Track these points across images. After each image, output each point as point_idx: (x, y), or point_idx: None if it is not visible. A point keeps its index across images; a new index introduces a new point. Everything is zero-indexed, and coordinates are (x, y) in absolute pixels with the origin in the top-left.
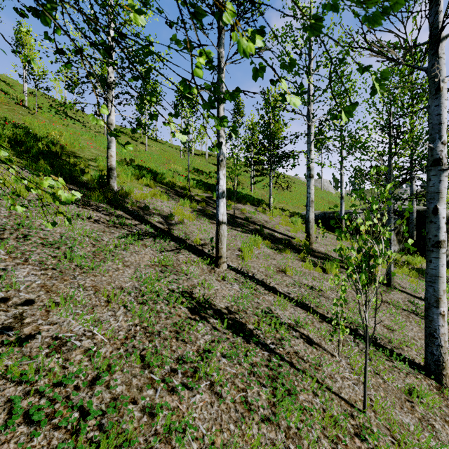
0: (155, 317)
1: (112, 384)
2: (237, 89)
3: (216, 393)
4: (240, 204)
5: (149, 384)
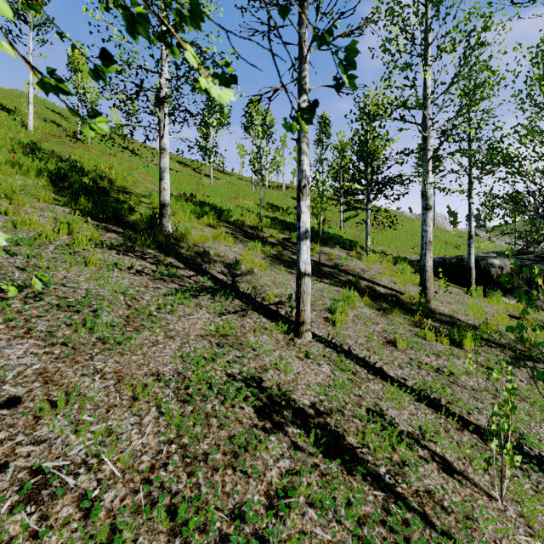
0: (202, 426)
1: None
2: None
3: None
4: (327, 247)
5: None
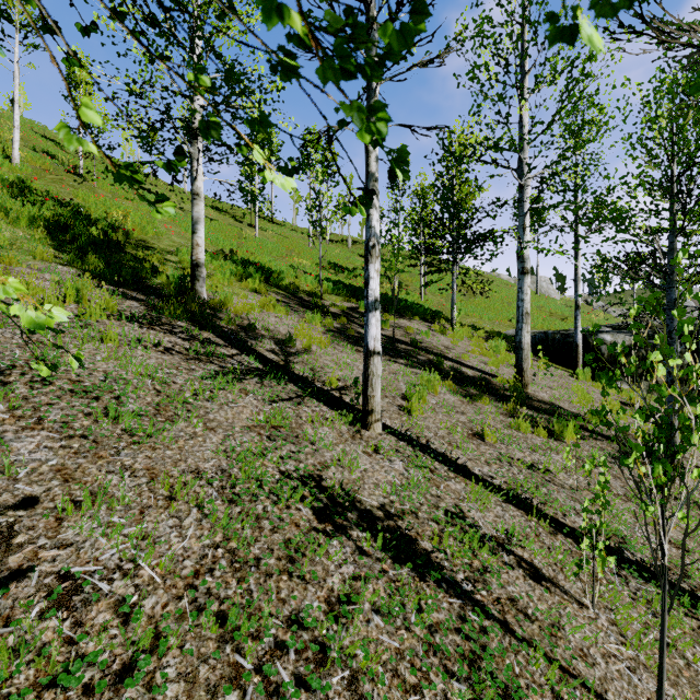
0: (252, 529)
1: (159, 680)
2: (418, 4)
3: (362, 699)
4: (404, 319)
5: (228, 685)
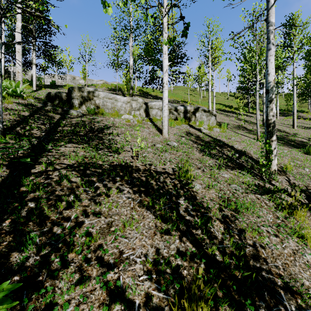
0: None
1: None
2: None
3: None
4: None
5: None
